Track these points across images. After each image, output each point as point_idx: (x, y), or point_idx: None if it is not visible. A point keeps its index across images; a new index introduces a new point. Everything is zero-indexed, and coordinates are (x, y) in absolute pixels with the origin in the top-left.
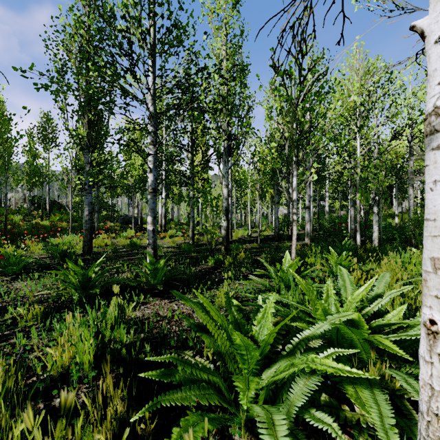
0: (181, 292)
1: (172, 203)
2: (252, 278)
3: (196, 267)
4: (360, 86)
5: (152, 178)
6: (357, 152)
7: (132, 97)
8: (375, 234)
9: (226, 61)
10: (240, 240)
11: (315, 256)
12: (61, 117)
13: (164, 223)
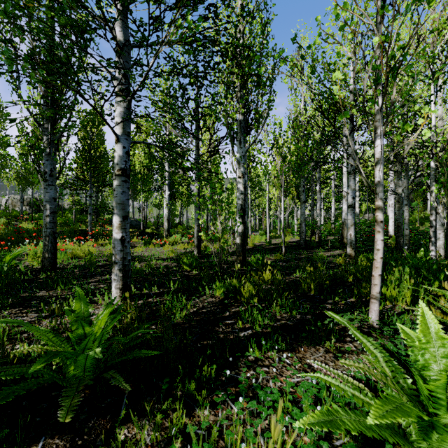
0: (137, 403)
1: (180, 206)
2: (326, 377)
3: (195, 300)
4: (445, 22)
5: (120, 151)
6: (431, 124)
7: (75, 0)
8: (439, 241)
9: (242, 2)
10: (258, 249)
11: (399, 285)
12: (6, 75)
13: (167, 227)
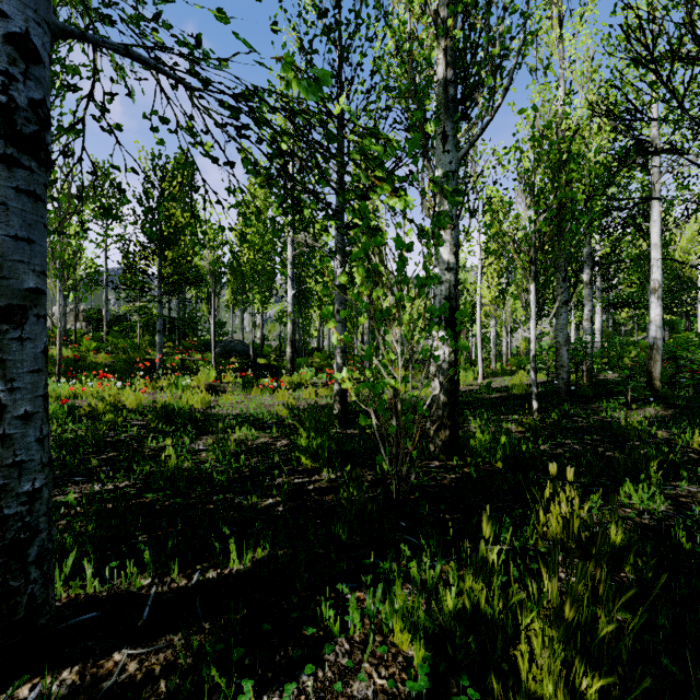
0: None
1: (319, 320)
2: None
3: (298, 680)
4: None
5: None
6: None
7: None
8: None
9: None
10: (468, 401)
11: None
12: None
13: (291, 354)
